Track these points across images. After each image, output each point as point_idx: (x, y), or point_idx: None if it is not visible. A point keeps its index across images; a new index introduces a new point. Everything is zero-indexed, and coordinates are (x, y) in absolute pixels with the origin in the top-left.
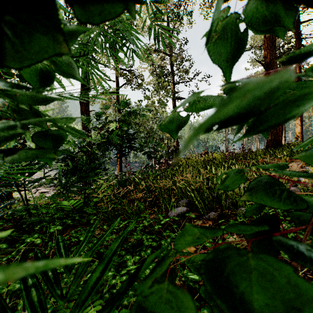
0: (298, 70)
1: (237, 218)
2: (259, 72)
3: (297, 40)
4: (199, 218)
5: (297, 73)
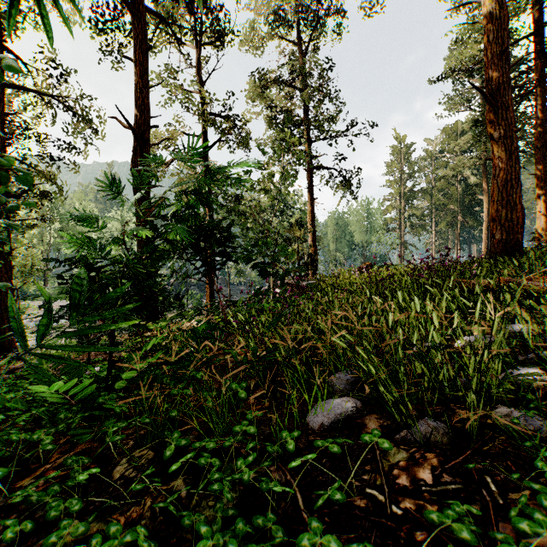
0: (541, 113)
1: (537, 465)
2: (461, 123)
3: (538, 57)
4: (394, 438)
5: (538, 118)
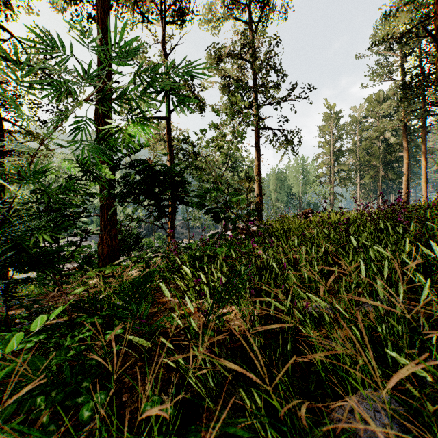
0: None
1: None
2: (382, 92)
3: None
4: None
5: None
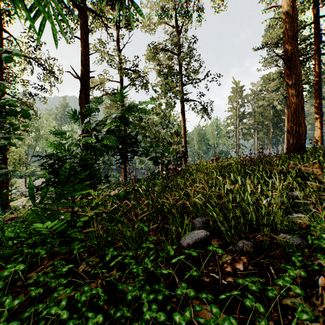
0: (317, 69)
1: (292, 259)
2: (272, 73)
3: (316, 36)
4: (226, 250)
5: (316, 72)
